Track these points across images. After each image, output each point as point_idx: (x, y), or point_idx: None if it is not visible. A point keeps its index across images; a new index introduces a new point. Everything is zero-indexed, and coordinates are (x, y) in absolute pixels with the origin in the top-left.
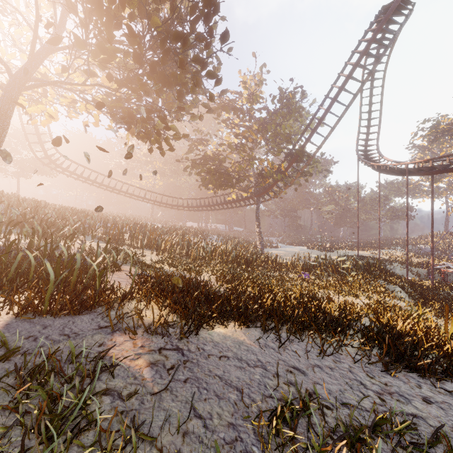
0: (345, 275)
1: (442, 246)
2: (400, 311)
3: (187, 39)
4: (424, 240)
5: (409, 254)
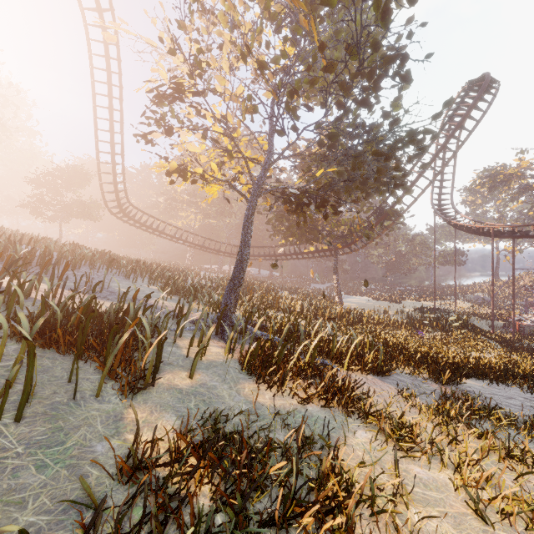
0: (449, 332)
1: (498, 295)
2: (522, 363)
3: (409, 173)
4: (480, 288)
5: (475, 305)
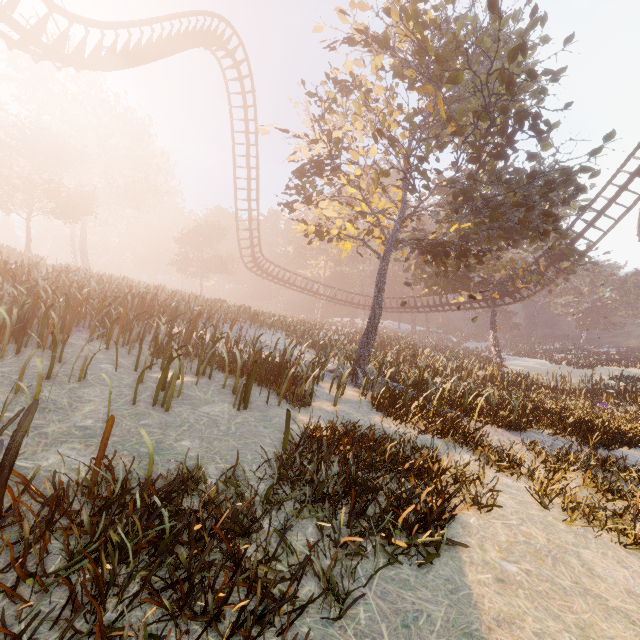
0: None
1: None
2: None
3: (561, 219)
4: None
5: None
